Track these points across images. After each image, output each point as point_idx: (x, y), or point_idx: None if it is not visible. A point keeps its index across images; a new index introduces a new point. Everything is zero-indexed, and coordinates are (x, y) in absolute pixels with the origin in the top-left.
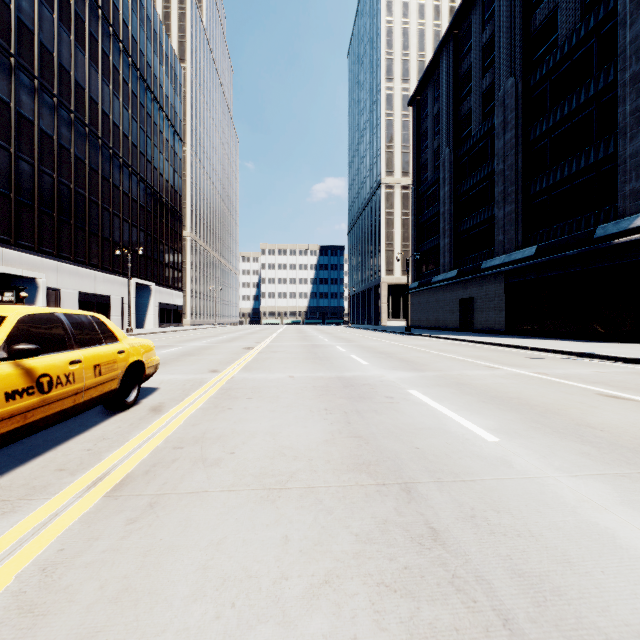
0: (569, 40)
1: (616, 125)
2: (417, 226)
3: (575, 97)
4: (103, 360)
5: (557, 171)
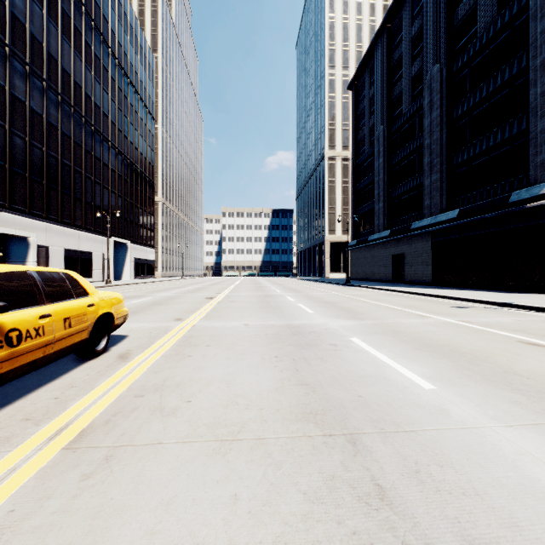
0: (487, 32)
1: (528, 105)
2: (355, 192)
3: (492, 81)
4: (73, 313)
5: (477, 145)
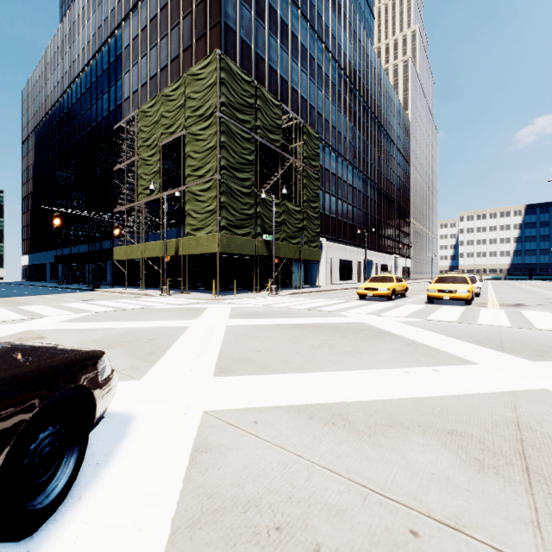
0: None
1: None
2: None
3: None
4: None
5: None
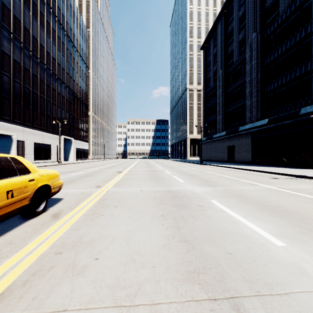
0: (285, 12)
1: (311, 55)
2: (205, 109)
3: (289, 42)
4: (15, 187)
5: (279, 80)
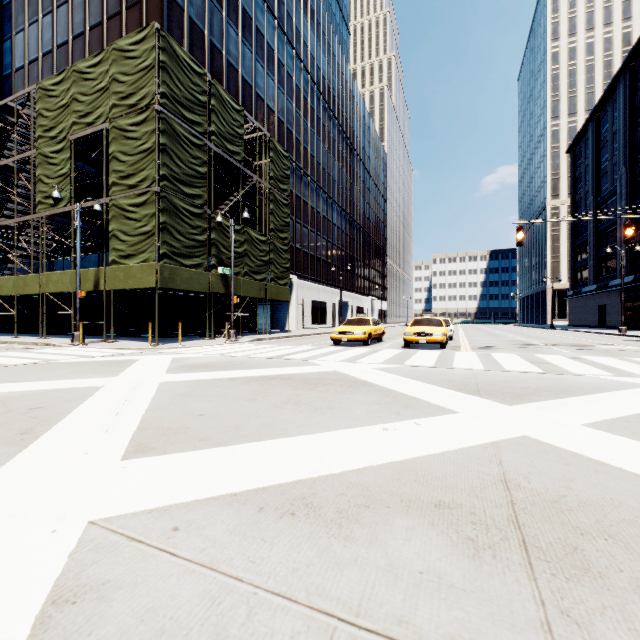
0: None
1: None
2: (573, 247)
3: None
4: None
5: None
